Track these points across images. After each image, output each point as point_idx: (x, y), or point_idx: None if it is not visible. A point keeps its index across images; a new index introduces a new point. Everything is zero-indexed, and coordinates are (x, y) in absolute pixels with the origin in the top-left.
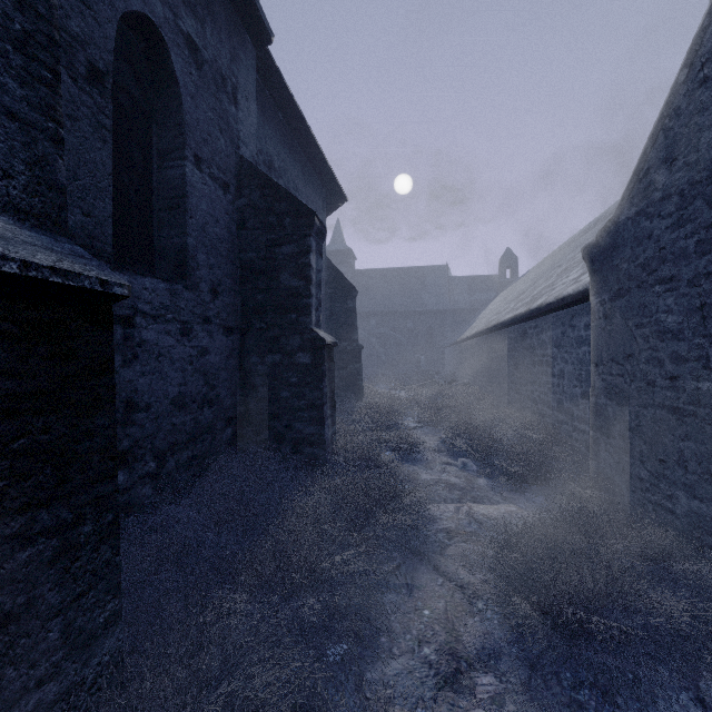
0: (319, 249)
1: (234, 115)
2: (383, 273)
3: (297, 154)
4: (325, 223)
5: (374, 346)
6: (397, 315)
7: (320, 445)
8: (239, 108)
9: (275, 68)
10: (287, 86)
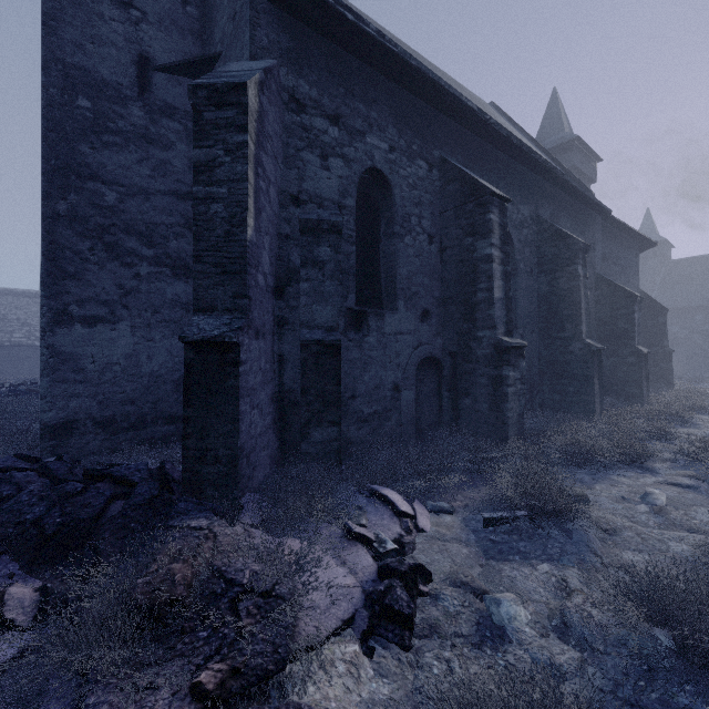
0: (639, 308)
1: (593, 256)
2: None
3: (618, 236)
4: (637, 264)
5: (699, 345)
6: None
7: (640, 398)
8: (595, 251)
9: (610, 216)
10: (616, 218)
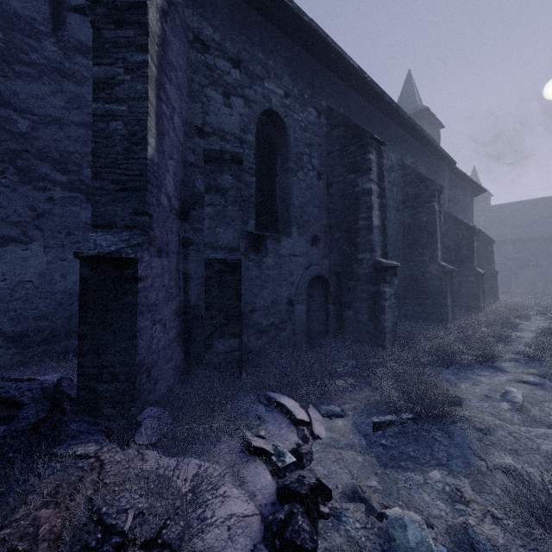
0: (477, 239)
1: (442, 198)
2: (521, 205)
3: (459, 184)
4: (472, 206)
5: (511, 268)
6: (538, 241)
7: (478, 309)
8: (444, 194)
9: (454, 167)
10: (458, 169)
